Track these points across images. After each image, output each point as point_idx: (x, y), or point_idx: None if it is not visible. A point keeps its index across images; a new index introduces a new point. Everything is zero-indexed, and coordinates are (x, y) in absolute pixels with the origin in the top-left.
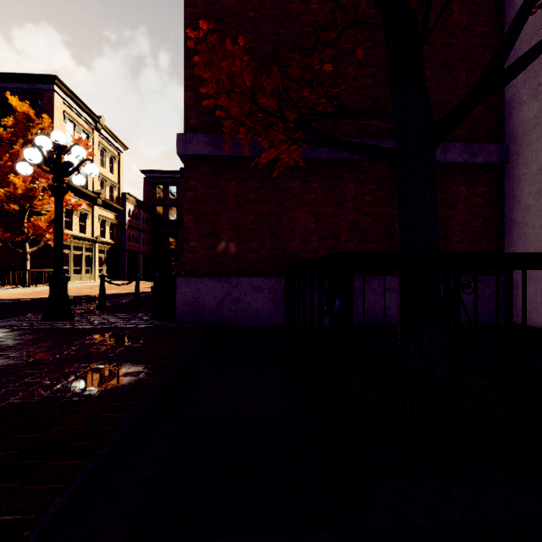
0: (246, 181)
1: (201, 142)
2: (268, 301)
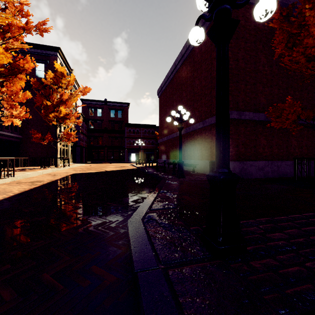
0: (246, 128)
1: (235, 114)
2: (254, 170)
